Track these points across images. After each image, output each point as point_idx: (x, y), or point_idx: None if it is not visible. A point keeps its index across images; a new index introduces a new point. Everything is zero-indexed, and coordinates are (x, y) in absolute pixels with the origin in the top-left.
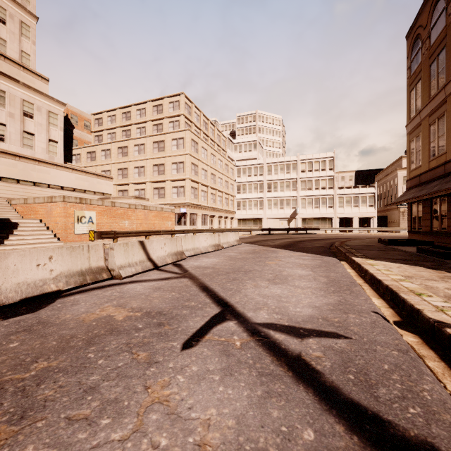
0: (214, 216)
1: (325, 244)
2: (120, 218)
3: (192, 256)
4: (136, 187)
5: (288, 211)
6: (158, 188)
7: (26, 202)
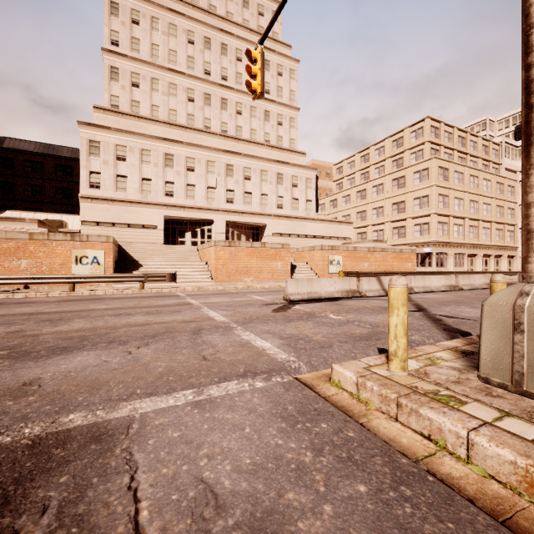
0: (475, 255)
1: None
2: (360, 261)
3: (422, 293)
4: (374, 229)
5: None
6: (398, 227)
7: (298, 251)
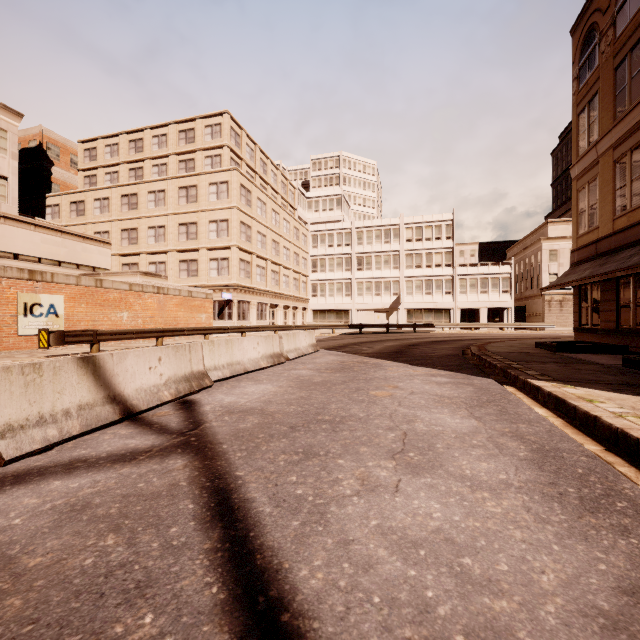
0: (277, 306)
1: (454, 349)
2: (112, 308)
3: (227, 380)
4: (151, 259)
5: (387, 299)
6: (188, 261)
7: None
